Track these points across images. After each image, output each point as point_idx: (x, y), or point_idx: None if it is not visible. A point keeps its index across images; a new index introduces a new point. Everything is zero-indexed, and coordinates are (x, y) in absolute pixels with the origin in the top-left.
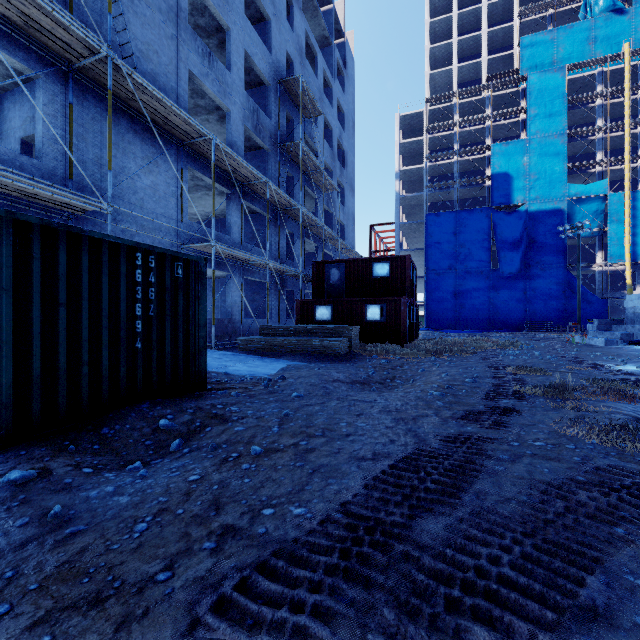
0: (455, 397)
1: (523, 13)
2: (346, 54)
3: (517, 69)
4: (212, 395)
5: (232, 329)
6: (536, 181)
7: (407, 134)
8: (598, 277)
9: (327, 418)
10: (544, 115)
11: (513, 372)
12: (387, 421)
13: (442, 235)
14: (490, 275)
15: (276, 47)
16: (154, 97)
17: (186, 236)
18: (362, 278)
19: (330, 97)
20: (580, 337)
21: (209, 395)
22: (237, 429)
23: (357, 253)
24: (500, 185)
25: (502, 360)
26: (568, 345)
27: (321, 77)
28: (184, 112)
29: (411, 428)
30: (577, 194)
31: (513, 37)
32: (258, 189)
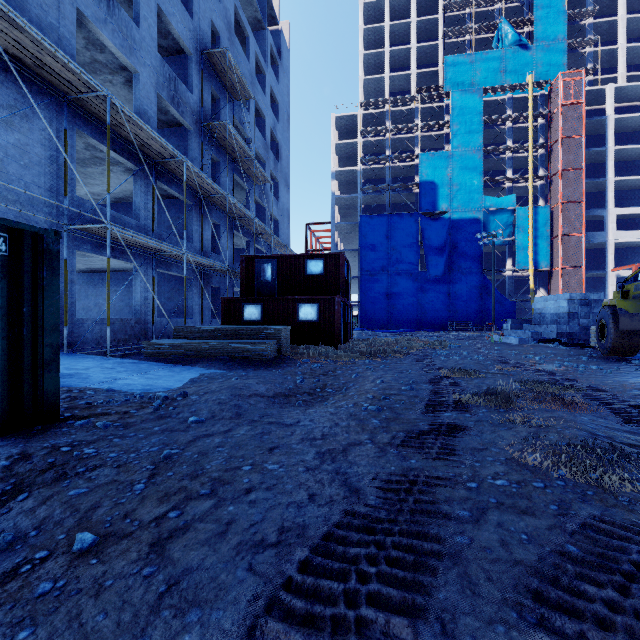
0: (393, 411)
1: (447, 34)
2: (281, 43)
3: (442, 86)
4: (63, 429)
5: (141, 331)
6: (458, 191)
7: (342, 136)
8: (508, 281)
9: (227, 458)
10: (465, 131)
11: (448, 375)
12: (309, 457)
13: (375, 237)
14: (419, 277)
15: (199, 13)
16: (13, 23)
17: (73, 215)
18: (295, 275)
19: (263, 84)
20: (497, 336)
21: (58, 429)
22: (73, 493)
23: (292, 251)
24: (427, 192)
25: (435, 361)
26: (488, 344)
27: (253, 60)
28: (62, 52)
29: (340, 468)
30: (491, 206)
31: (438, 56)
32: (175, 169)
